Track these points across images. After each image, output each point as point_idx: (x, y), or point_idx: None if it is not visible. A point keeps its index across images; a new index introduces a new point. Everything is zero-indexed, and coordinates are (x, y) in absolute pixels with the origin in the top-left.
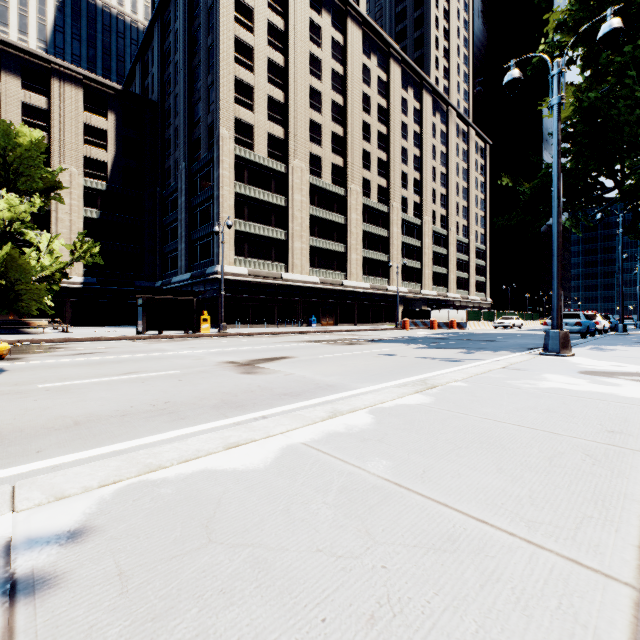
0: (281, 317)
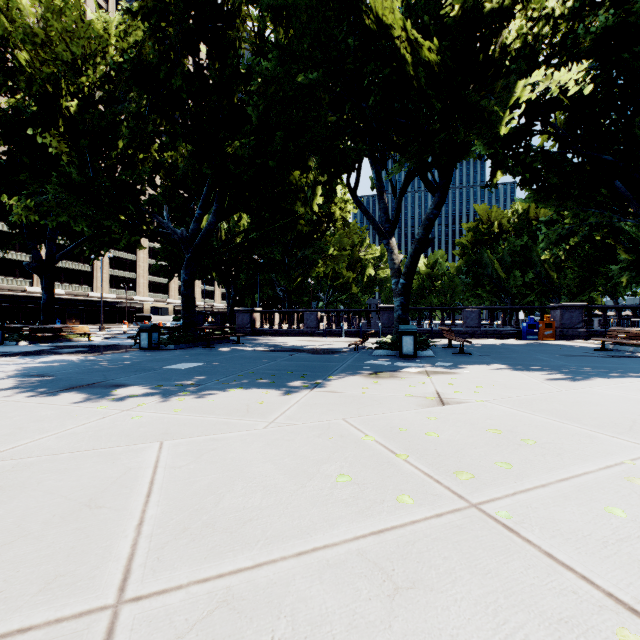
0: (26, 320)
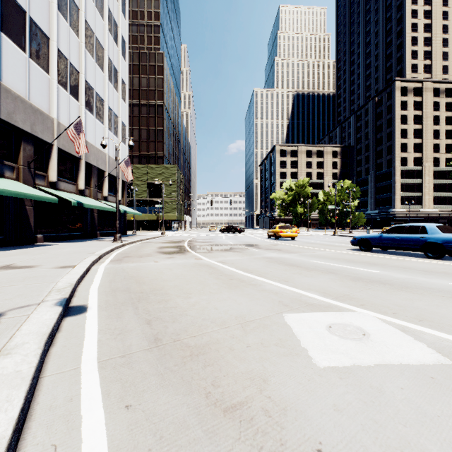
0: None
